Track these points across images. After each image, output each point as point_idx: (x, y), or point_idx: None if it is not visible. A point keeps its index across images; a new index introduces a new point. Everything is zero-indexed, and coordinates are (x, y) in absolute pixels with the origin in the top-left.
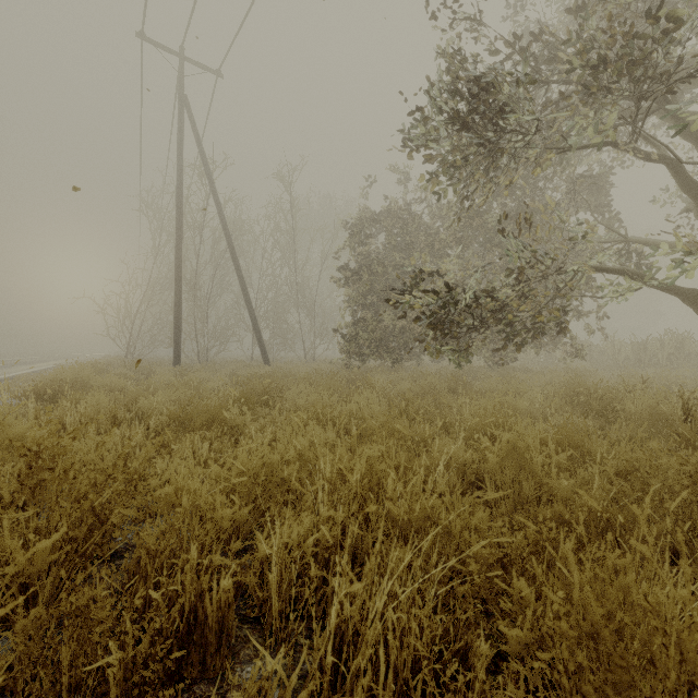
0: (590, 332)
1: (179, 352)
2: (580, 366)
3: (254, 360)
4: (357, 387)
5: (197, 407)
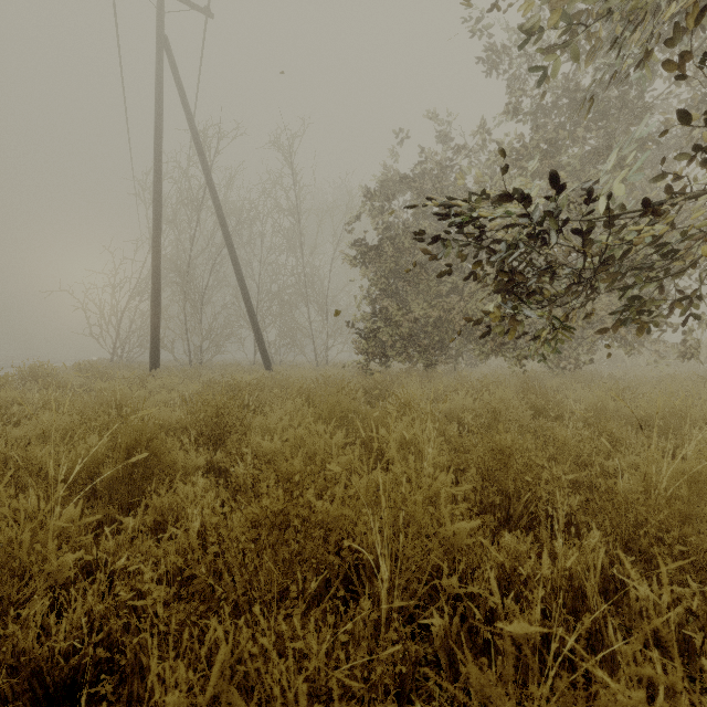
0: (706, 323)
1: (157, 353)
2: (670, 372)
3: (257, 364)
4: (379, 401)
5: (33, 461)
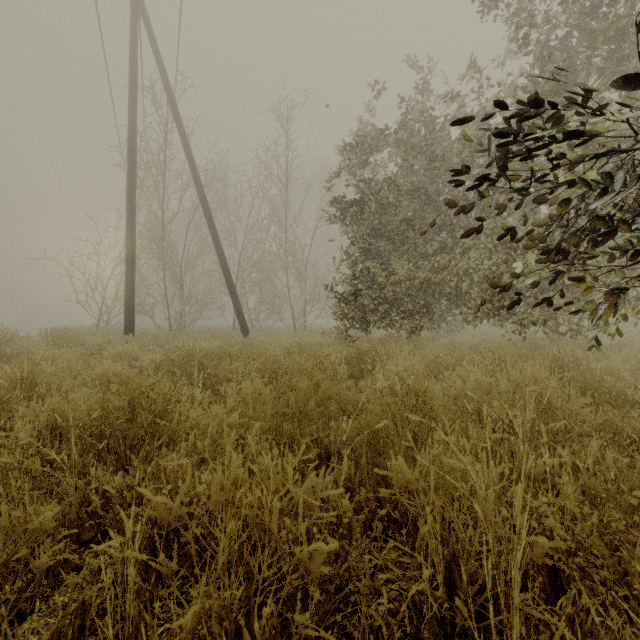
0: None
1: (131, 319)
2: None
3: (236, 329)
4: (362, 374)
5: None
